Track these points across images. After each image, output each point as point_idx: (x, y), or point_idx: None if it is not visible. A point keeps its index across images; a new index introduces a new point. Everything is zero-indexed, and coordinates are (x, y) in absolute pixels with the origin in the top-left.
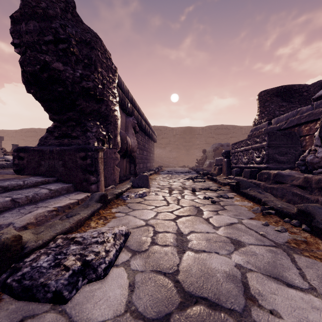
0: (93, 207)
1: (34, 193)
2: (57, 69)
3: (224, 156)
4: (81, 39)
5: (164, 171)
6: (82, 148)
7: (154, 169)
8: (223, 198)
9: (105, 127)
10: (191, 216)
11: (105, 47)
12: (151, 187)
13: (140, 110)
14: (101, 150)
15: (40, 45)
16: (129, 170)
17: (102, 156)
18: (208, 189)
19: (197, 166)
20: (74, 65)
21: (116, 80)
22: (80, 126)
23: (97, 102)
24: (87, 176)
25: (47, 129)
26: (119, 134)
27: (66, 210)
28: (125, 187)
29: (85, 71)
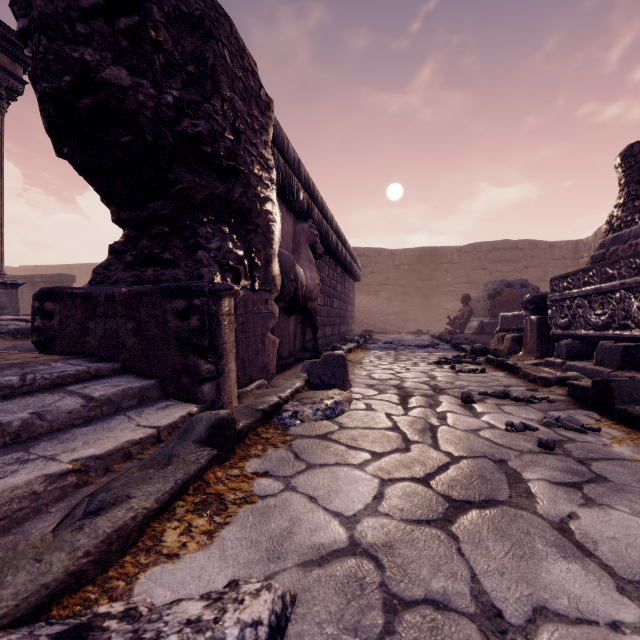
0: (187, 464)
1: (33, 414)
2: (115, 83)
3: (528, 309)
4: (178, 12)
5: (377, 343)
6: (178, 289)
7: (356, 338)
8: (568, 430)
9: (243, 239)
10: (500, 506)
11: (243, 43)
12: (352, 384)
13: (326, 209)
14: (229, 293)
15: (71, 21)
16: (302, 342)
17: (231, 309)
18: (506, 395)
19: (451, 331)
20: (161, 78)
21: (271, 128)
22: (181, 236)
23: (223, 178)
24: (192, 362)
25: (110, 246)
26: (278, 257)
27: (116, 465)
28: (288, 387)
29: (188, 94)
